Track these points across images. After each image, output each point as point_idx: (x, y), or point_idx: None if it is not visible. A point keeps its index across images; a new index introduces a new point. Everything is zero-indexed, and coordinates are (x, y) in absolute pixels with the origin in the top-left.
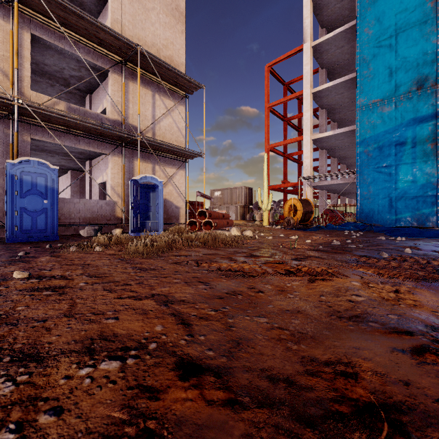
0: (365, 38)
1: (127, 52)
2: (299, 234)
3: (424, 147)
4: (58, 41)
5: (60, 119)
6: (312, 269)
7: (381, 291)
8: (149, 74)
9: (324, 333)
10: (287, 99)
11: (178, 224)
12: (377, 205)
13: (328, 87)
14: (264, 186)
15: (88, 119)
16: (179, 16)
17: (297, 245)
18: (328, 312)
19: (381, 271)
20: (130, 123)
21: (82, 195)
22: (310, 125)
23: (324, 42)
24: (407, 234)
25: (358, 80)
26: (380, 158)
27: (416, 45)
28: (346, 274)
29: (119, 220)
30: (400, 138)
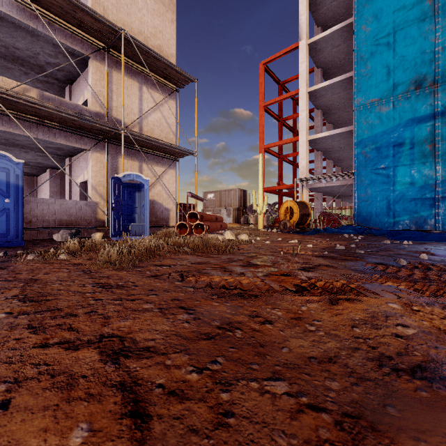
0: (362, 36)
1: (109, 37)
2: (298, 238)
3: (422, 148)
4: (29, 20)
5: (30, 107)
6: (330, 285)
7: (431, 318)
8: (136, 64)
9: (387, 411)
10: (282, 98)
11: (167, 227)
12: (375, 208)
13: (324, 86)
14: (259, 188)
15: (62, 107)
16: (169, 4)
17: (299, 251)
18: (375, 359)
19: (417, 285)
20: (114, 117)
21: (63, 196)
22: (306, 125)
23: (321, 40)
24: (410, 238)
25: (355, 79)
26: (378, 159)
27: (414, 44)
28: (375, 290)
29: (101, 223)
30: (398, 139)
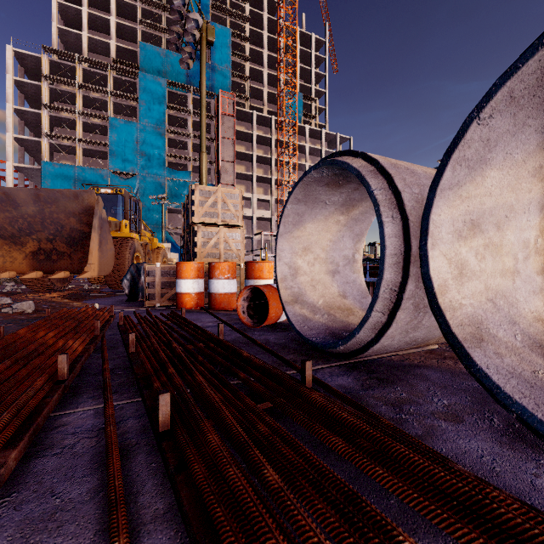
0: (46, 186)
1: None
2: None
3: None
4: None
5: None
6: None
7: None
8: None
9: None
10: None
11: None
12: None
13: None
14: None
15: None
16: None
17: None
18: None
19: None
20: None
21: None
22: None
23: (23, 167)
24: None
25: None
26: None
27: None
28: None
29: None
30: None
